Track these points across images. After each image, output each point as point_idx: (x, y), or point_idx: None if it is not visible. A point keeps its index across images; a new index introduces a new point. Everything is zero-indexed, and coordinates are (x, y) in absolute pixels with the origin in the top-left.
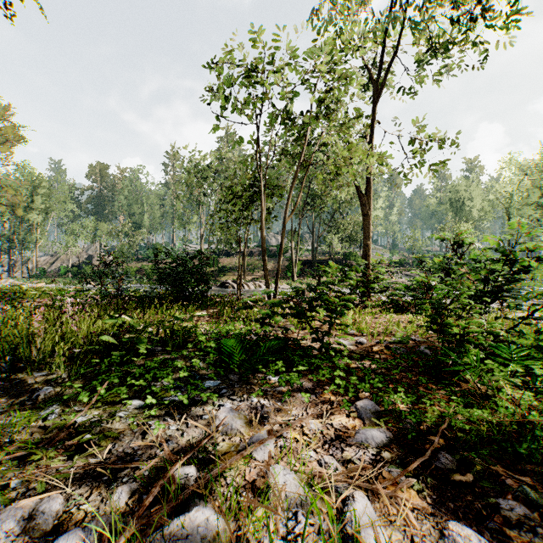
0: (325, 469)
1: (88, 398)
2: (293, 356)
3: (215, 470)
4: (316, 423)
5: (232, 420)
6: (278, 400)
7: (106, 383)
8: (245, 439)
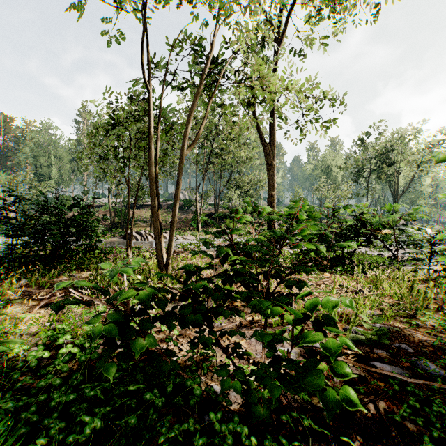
0: None
1: None
2: None
3: None
4: None
5: None
6: None
7: None
8: None
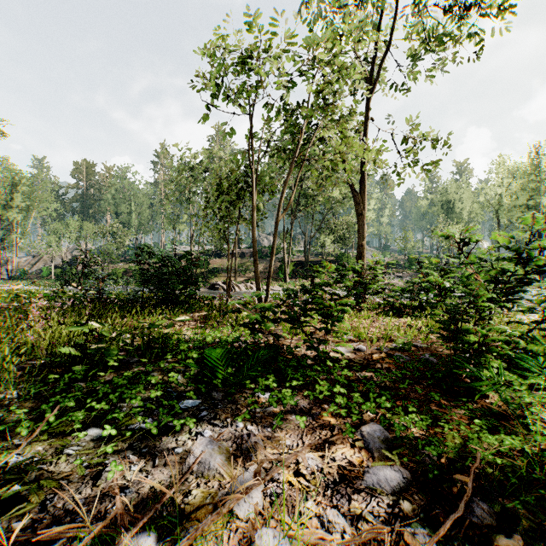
0: (329, 533)
1: (29, 430)
2: (286, 368)
3: (180, 541)
4: (314, 458)
5: (211, 456)
6: (268, 424)
7: (57, 408)
8: (226, 484)
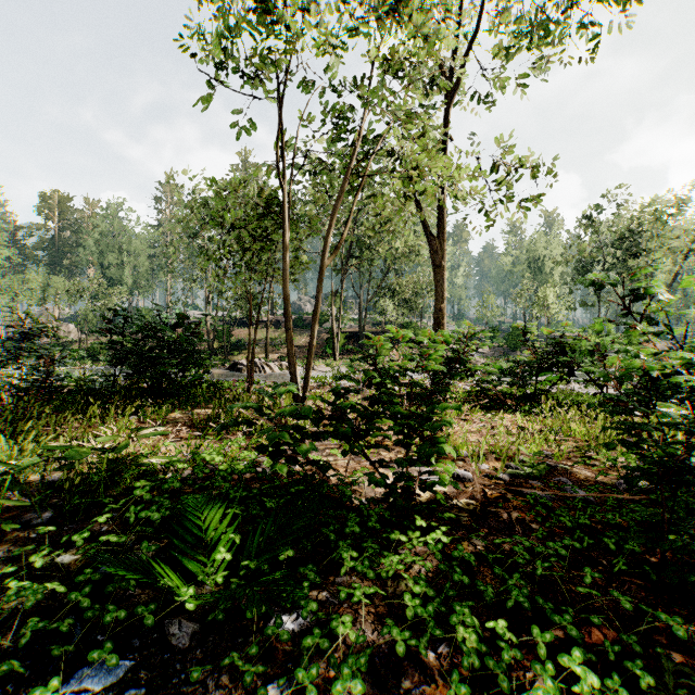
0: None
1: None
2: (339, 542)
3: None
4: None
5: None
6: None
7: None
8: None
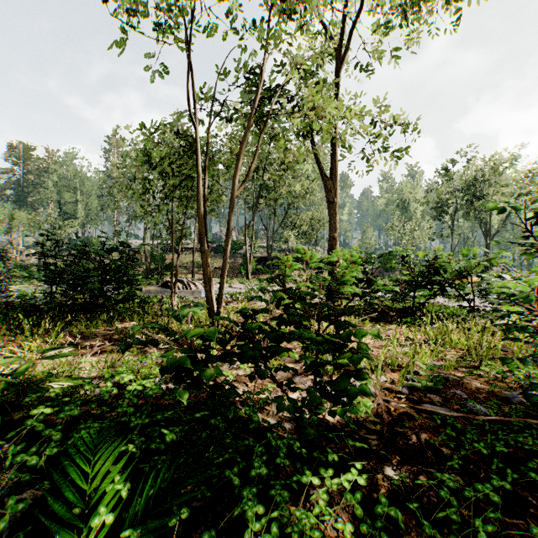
0: None
1: None
2: (243, 492)
3: None
4: None
5: None
6: None
7: None
8: None
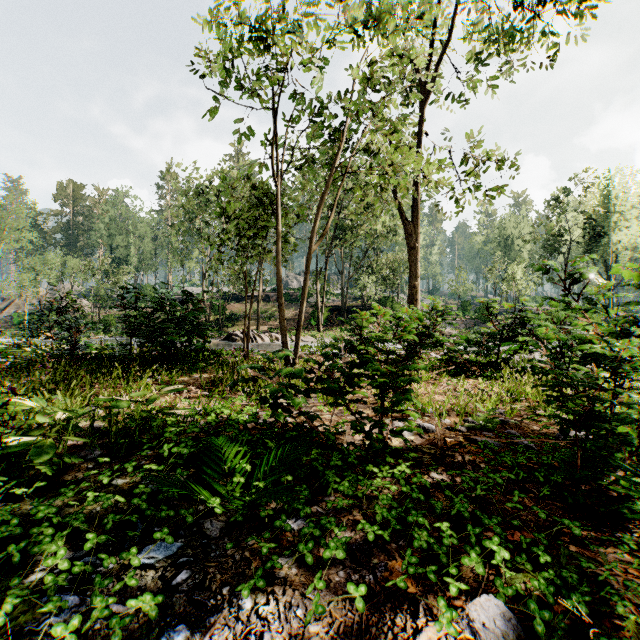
0: None
1: None
2: (326, 471)
3: None
4: None
5: None
6: (298, 597)
7: None
8: None
